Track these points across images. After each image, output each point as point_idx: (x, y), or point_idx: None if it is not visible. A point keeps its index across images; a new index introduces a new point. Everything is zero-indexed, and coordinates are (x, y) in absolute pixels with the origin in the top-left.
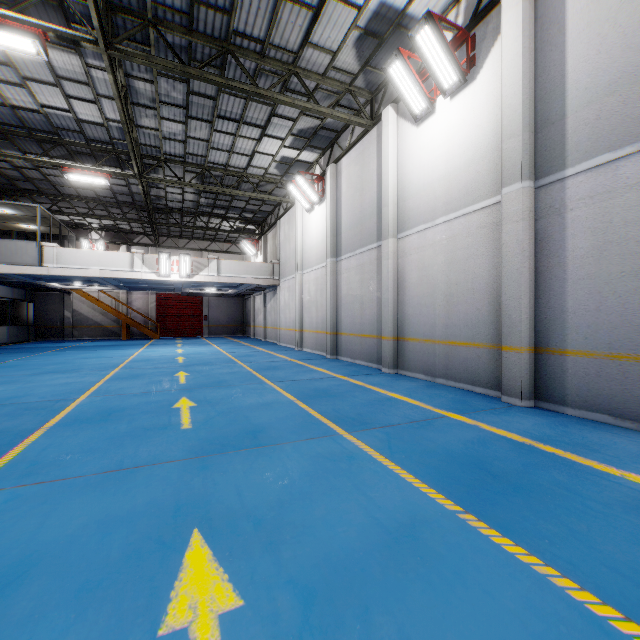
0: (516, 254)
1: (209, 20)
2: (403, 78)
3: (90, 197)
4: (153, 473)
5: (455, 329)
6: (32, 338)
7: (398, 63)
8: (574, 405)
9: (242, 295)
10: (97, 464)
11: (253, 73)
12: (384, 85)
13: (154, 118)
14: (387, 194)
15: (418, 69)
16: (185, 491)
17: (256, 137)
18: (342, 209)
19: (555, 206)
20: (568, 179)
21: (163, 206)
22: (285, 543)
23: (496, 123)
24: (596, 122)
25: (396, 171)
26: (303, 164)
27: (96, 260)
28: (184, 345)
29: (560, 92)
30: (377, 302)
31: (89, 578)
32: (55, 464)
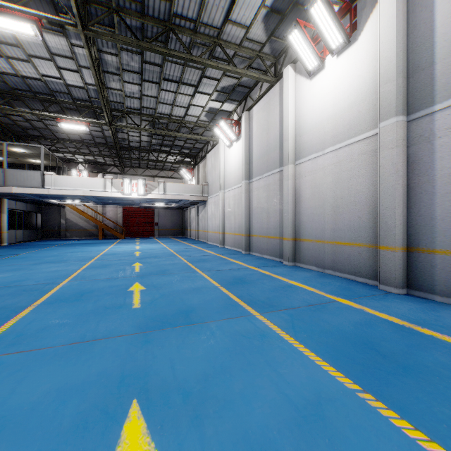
0: (391, 174)
1: (156, 6)
2: (300, 43)
3: (77, 140)
4: (107, 345)
5: (340, 232)
6: (39, 238)
7: (296, 31)
8: (441, 294)
9: (182, 208)
10: (66, 336)
11: (188, 45)
12: (285, 51)
13: (119, 82)
14: (287, 131)
15: (311, 36)
16: (130, 363)
17: (191, 93)
18: (253, 144)
19: (424, 135)
20: (436, 113)
21: (127, 145)
22: (208, 417)
23: (374, 73)
24: None
25: (294, 114)
26: (225, 113)
27: (80, 183)
28: (141, 243)
29: (429, 44)
30: (279, 212)
31: (41, 447)
32: (35, 336)
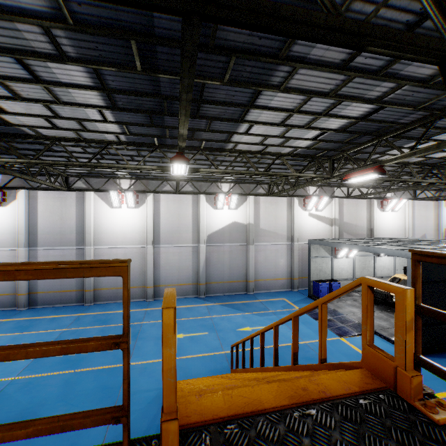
0: None
1: None
2: None
3: None
4: None
5: None
6: None
7: None
8: (40, 305)
9: None
10: None
11: None
12: None
13: None
14: None
15: None
16: None
17: None
18: None
19: (35, 256)
20: (39, 250)
21: None
22: None
23: (16, 225)
24: (45, 239)
25: None
26: None
27: None
28: None
29: (36, 227)
30: None
31: None
32: None
